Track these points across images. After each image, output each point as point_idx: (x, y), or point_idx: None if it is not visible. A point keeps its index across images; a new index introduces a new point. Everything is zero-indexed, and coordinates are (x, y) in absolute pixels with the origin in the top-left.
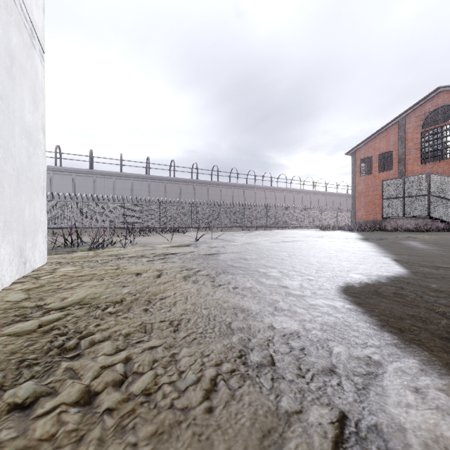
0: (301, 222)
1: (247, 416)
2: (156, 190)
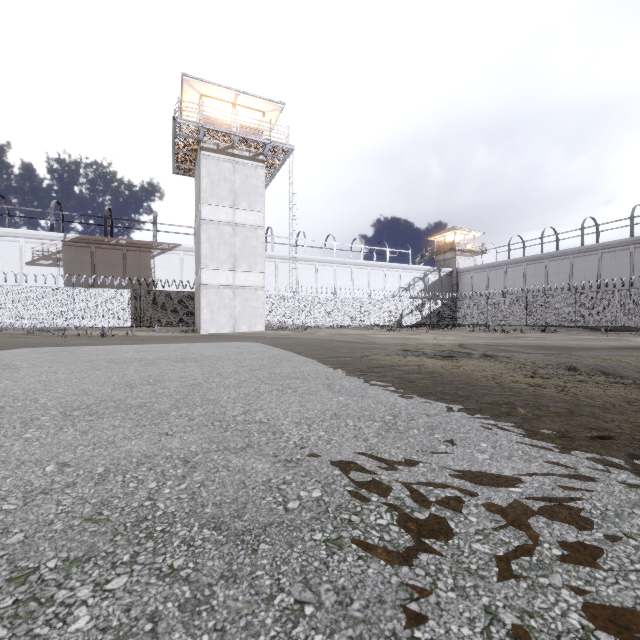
0: None
1: (214, 334)
2: None
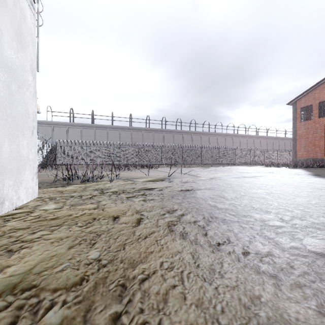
0: (247, 160)
1: None
2: (136, 137)
